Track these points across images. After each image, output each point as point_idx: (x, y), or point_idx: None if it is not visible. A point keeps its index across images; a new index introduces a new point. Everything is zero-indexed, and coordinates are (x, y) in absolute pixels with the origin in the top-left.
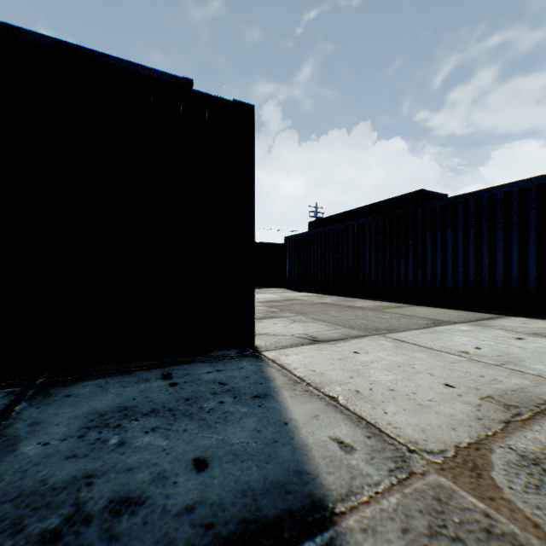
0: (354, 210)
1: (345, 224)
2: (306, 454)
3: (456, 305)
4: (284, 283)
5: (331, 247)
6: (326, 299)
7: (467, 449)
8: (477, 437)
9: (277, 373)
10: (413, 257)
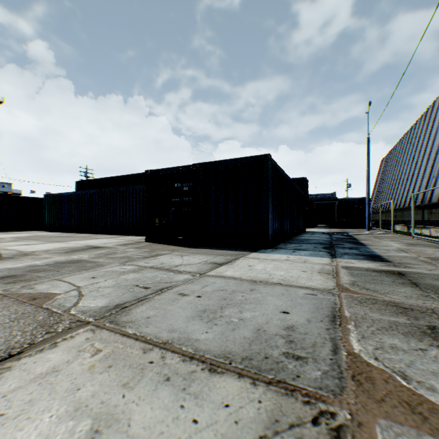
0: (109, 178)
1: (83, 192)
2: (1, 253)
3: (126, 234)
4: (44, 227)
5: (76, 204)
6: (65, 234)
7: (40, 250)
8: (45, 250)
9: (3, 249)
10: (113, 212)
